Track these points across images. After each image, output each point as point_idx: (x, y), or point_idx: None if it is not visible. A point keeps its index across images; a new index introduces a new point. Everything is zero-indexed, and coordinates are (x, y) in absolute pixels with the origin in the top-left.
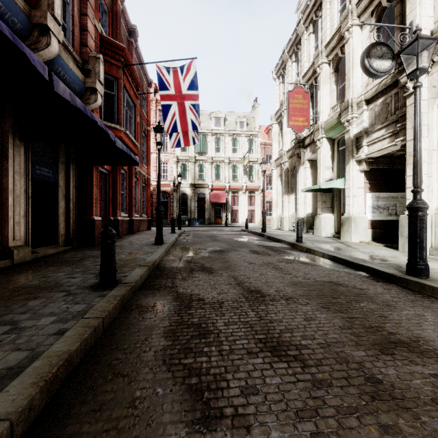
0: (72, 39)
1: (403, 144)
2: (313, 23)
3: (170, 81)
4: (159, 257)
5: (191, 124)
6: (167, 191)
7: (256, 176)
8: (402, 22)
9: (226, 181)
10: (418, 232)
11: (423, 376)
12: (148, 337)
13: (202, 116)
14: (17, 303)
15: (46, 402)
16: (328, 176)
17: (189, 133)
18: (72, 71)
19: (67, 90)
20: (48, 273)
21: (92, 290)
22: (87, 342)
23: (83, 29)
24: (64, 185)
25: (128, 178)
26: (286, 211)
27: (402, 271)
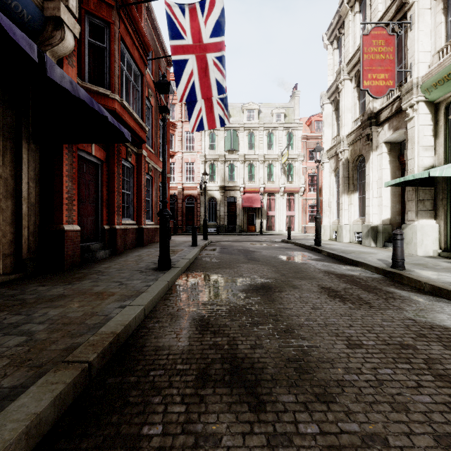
0: None
1: None
2: None
3: (184, 25)
4: (142, 311)
5: (216, 88)
6: (193, 195)
7: (296, 176)
8: None
9: (261, 182)
10: None
11: None
12: None
13: (233, 109)
14: None
15: None
16: (427, 161)
17: (215, 109)
18: None
19: None
20: None
21: None
22: None
23: None
24: (13, 175)
25: (136, 174)
26: (345, 217)
27: None
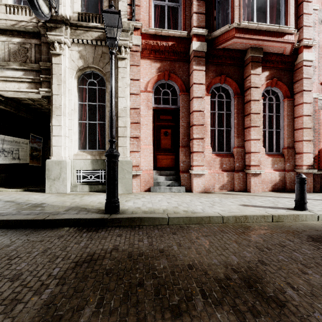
0: None
1: (45, 95)
2: None
3: None
4: None
5: None
6: None
7: None
8: None
9: None
10: (116, 175)
11: (302, 295)
12: None
13: None
14: None
15: None
16: None
17: None
18: None
19: None
20: None
21: None
22: None
23: None
24: None
25: None
26: None
27: (97, 212)
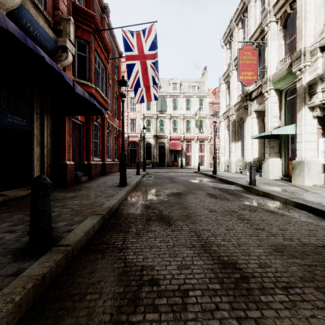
0: (44, 2)
1: None
2: None
3: (133, 43)
4: (118, 201)
5: (152, 80)
6: (135, 141)
7: (205, 129)
8: None
9: (182, 132)
10: None
11: None
12: None
13: (163, 83)
14: None
15: None
16: (275, 124)
17: (151, 90)
18: (42, 28)
19: None
20: None
21: (13, 258)
22: None
23: None
24: (39, 133)
25: (101, 129)
26: (233, 156)
27: None
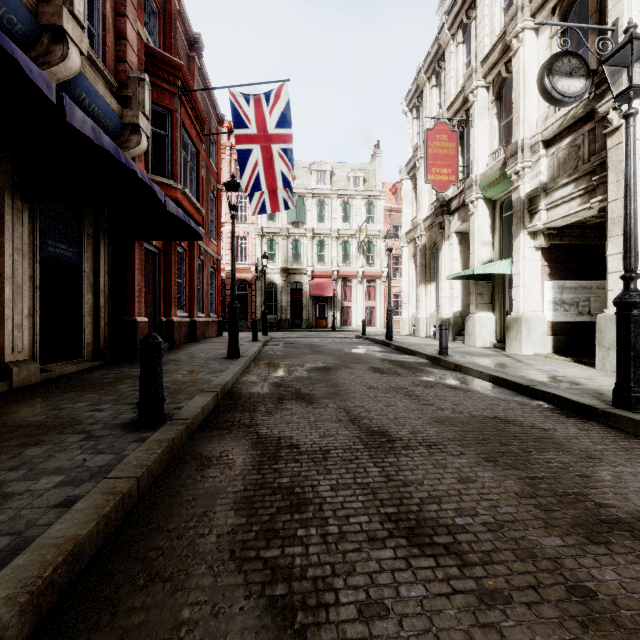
0: (103, 51)
1: (602, 207)
2: (463, 28)
3: (249, 115)
4: (232, 378)
5: (281, 178)
6: (246, 279)
7: (377, 258)
8: (600, 21)
9: (334, 264)
10: (632, 341)
11: None
12: (209, 510)
13: (299, 169)
14: (7, 452)
15: (32, 629)
16: (485, 256)
17: (279, 192)
18: (103, 99)
19: (88, 122)
20: (63, 403)
21: (126, 431)
22: (109, 519)
23: (119, 36)
24: (92, 269)
25: (188, 259)
26: (422, 309)
27: (606, 401)
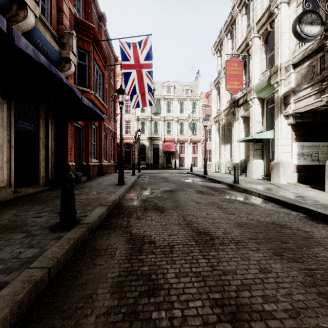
0: (50, 18)
1: None
2: (245, 6)
3: (130, 54)
4: (119, 196)
5: (147, 88)
6: (130, 142)
7: (198, 131)
8: None
9: (175, 134)
10: None
11: None
12: (93, 293)
13: (157, 85)
14: None
15: None
16: (258, 129)
17: (146, 96)
18: (49, 43)
19: (30, 46)
20: (21, 212)
21: (51, 231)
22: (22, 302)
23: (59, 10)
24: (44, 136)
25: (98, 132)
26: (223, 158)
27: None
